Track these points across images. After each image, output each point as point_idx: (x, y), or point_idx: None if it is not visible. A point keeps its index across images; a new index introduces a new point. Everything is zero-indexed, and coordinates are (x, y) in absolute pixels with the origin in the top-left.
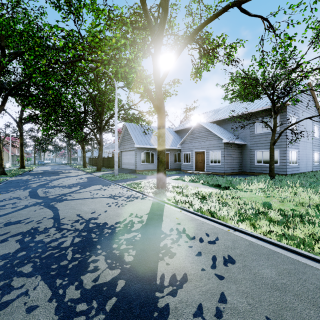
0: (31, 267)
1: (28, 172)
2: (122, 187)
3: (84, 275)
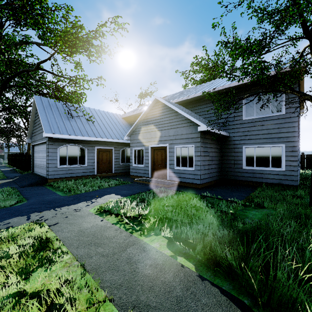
0: None
1: None
2: None
3: None
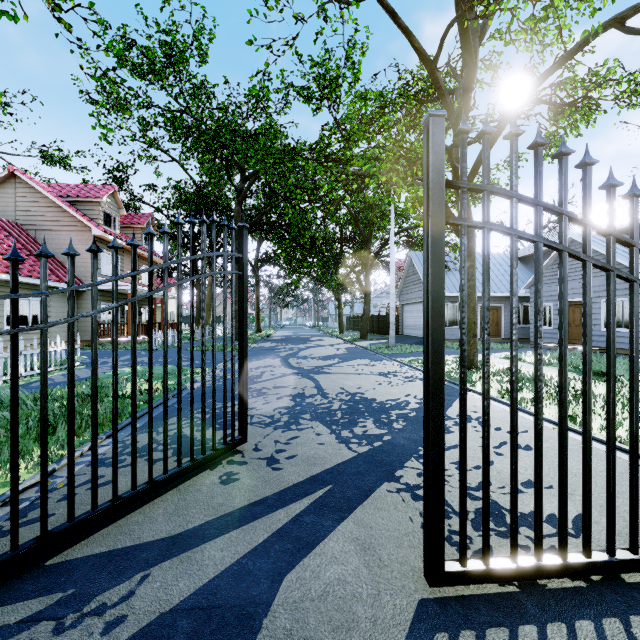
0: (310, 416)
1: (267, 337)
2: (401, 364)
3: (354, 428)
